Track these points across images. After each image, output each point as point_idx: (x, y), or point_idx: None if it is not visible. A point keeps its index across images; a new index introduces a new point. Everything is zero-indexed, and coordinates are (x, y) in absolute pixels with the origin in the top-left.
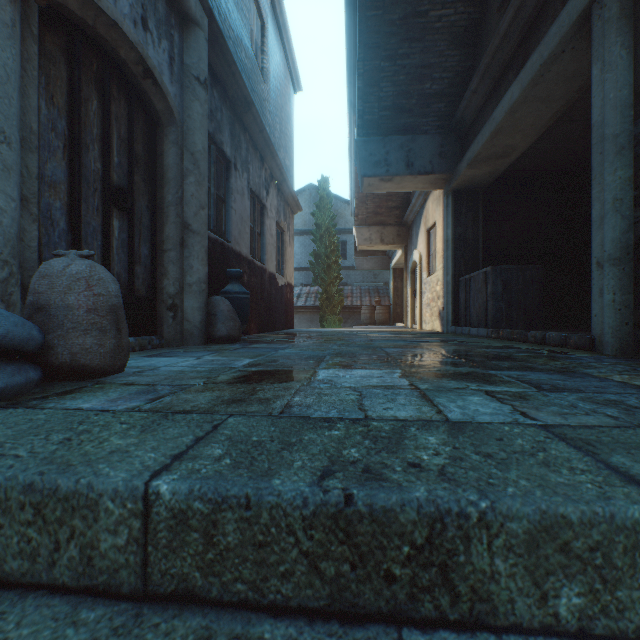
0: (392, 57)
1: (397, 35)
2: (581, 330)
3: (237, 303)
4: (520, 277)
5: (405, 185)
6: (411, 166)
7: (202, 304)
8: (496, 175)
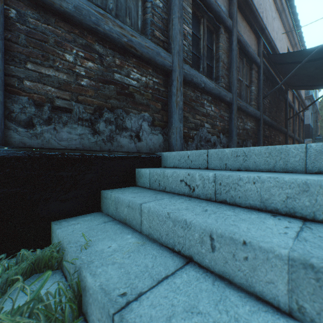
0: None
1: None
2: None
3: None
4: None
5: None
6: None
7: None
8: None
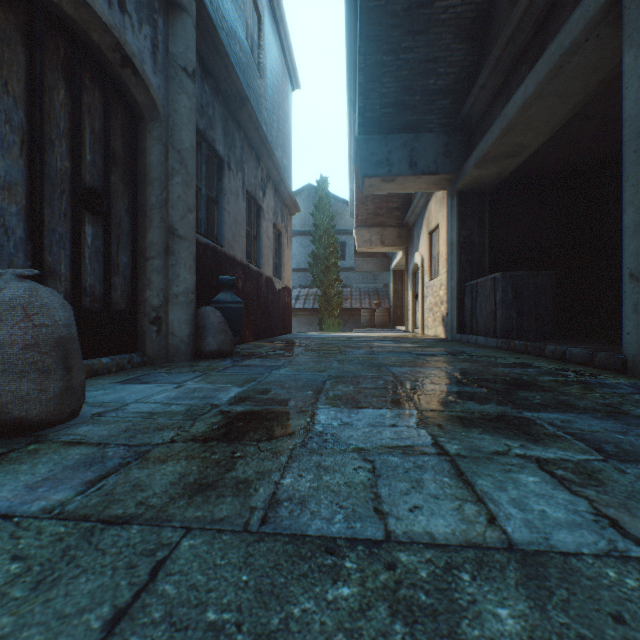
0: (395, 51)
1: (400, 27)
2: (597, 341)
3: (229, 313)
4: (531, 284)
5: (408, 186)
6: (414, 166)
7: (190, 316)
8: (504, 175)
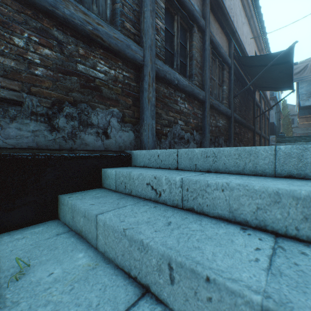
0: None
1: None
2: None
3: None
4: None
5: (308, 116)
6: (309, 114)
7: None
8: None
